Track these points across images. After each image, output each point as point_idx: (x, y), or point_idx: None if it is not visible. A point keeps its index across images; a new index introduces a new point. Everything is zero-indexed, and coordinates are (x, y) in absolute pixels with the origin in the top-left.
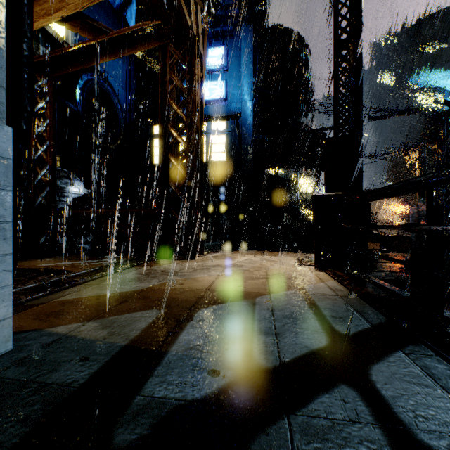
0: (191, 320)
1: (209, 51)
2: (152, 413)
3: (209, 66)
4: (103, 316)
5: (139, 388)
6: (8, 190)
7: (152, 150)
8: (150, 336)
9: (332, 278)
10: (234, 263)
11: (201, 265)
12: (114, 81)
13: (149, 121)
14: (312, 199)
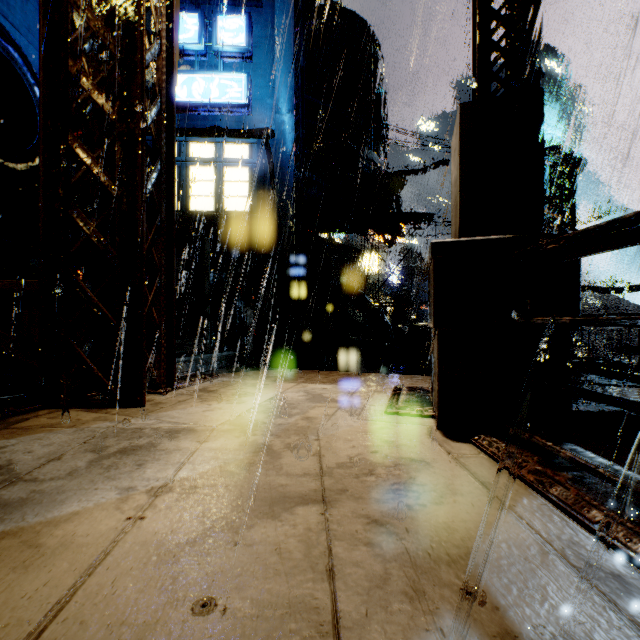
0: None
1: (220, 20)
2: None
3: (220, 45)
4: None
5: None
6: None
7: None
8: None
9: (511, 474)
10: (238, 415)
11: (139, 430)
12: (26, 41)
13: None
14: (434, 252)
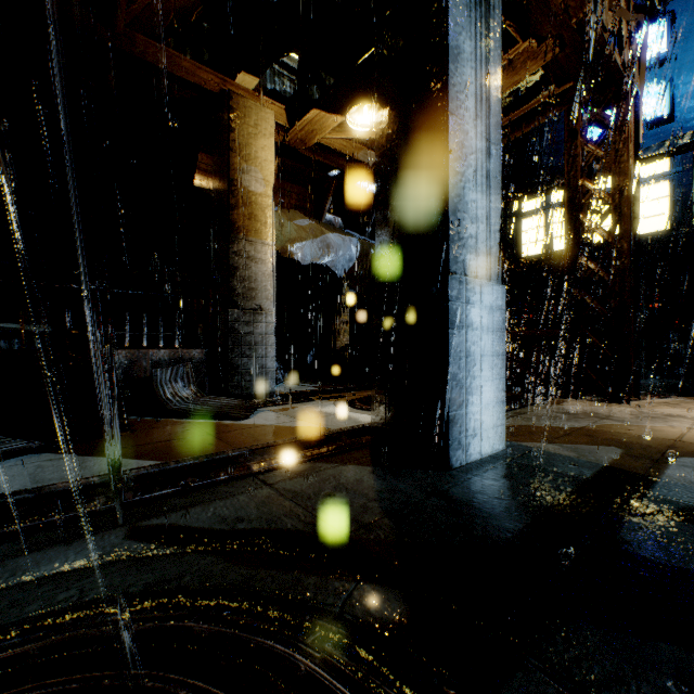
0: (671, 463)
1: None
2: (672, 503)
3: None
4: (557, 442)
5: (647, 490)
6: (503, 332)
7: (519, 237)
8: (626, 464)
9: None
10: None
11: (644, 412)
12: None
13: (518, 198)
14: None
